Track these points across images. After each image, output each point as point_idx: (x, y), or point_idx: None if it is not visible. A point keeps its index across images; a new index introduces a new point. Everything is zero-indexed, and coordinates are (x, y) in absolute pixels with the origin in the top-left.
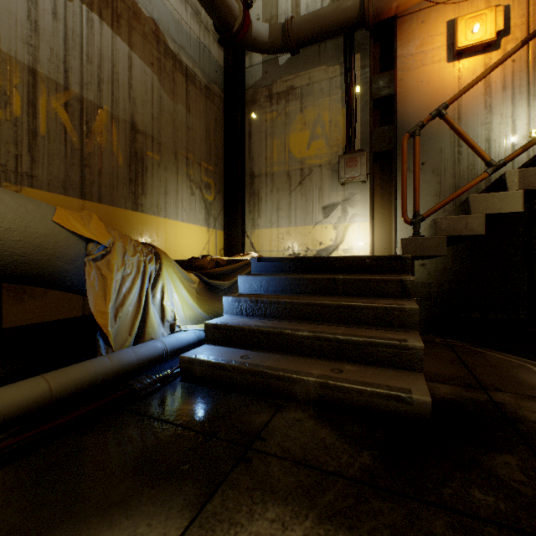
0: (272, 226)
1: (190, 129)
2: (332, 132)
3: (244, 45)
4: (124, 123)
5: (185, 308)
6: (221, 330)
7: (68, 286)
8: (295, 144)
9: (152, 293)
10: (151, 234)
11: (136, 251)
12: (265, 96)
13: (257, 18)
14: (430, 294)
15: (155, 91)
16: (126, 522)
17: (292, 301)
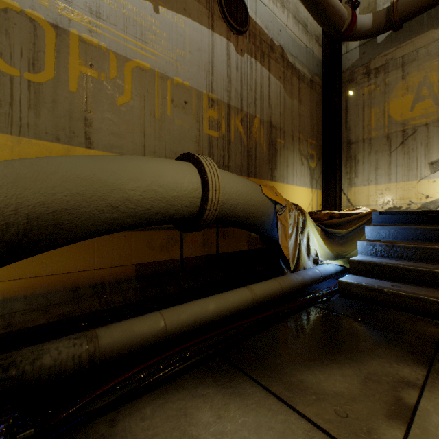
0: (369, 184)
1: (300, 116)
2: None
3: (348, 39)
4: (266, 123)
5: (319, 248)
6: (365, 265)
7: (261, 230)
8: (395, 109)
9: (301, 237)
10: None
11: (292, 209)
12: (362, 74)
13: None
14: None
15: (281, 96)
16: (381, 359)
17: (432, 247)
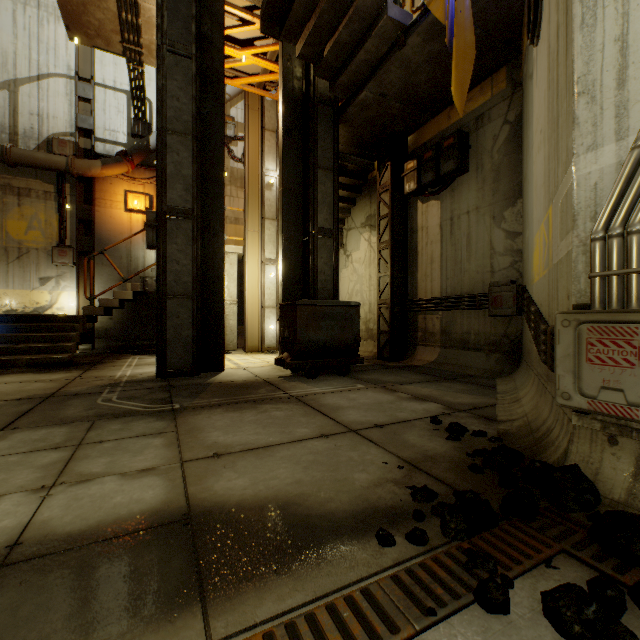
0: None
1: None
2: (48, 228)
3: None
4: None
5: None
6: None
7: None
8: (13, 228)
9: None
10: None
11: None
12: None
13: None
14: (116, 334)
15: None
16: None
17: (15, 335)
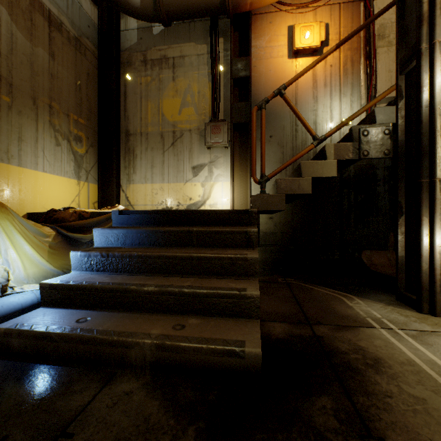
0: (147, 182)
1: (55, 77)
2: (200, 102)
3: (116, 5)
4: None
5: (28, 265)
6: (59, 290)
7: None
8: (168, 108)
9: None
10: None
11: None
12: (140, 61)
13: None
14: (276, 241)
15: (3, 25)
16: None
17: (145, 255)
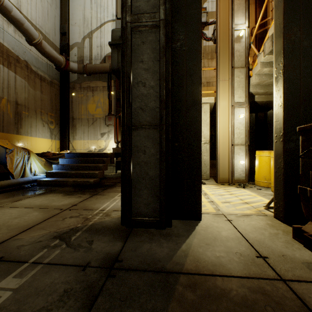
0: (81, 139)
1: (43, 100)
2: (104, 106)
3: (67, 70)
4: (13, 102)
5: (39, 169)
6: (51, 173)
7: None
8: (90, 108)
9: (27, 164)
10: (24, 143)
11: (21, 151)
12: (79, 87)
13: (75, 55)
14: None
15: (26, 88)
16: (27, 195)
17: (73, 165)
